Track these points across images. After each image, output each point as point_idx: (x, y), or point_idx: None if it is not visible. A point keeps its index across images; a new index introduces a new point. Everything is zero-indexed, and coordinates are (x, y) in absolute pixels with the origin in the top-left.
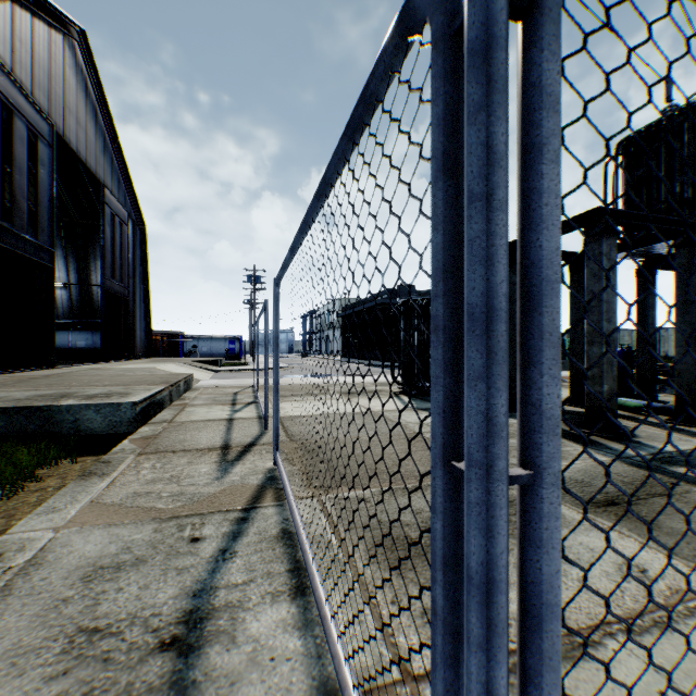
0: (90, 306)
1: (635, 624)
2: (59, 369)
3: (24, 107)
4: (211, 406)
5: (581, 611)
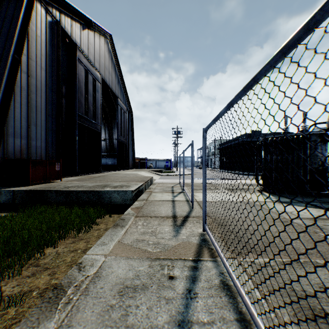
0: (112, 147)
1: None
2: (102, 173)
3: (91, 69)
4: (162, 193)
5: None
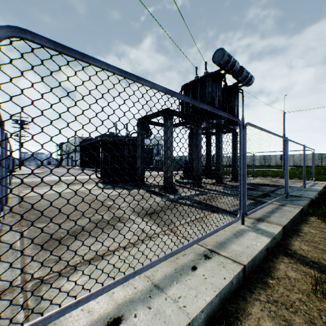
0: None
1: (128, 246)
2: None
3: None
4: None
5: (113, 246)
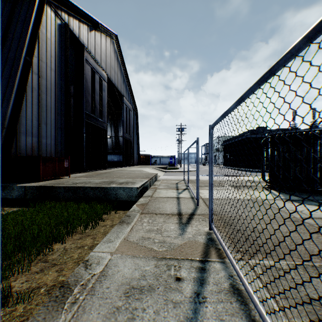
0: (118, 144)
1: None
2: (108, 169)
3: (98, 69)
4: (167, 189)
5: None
